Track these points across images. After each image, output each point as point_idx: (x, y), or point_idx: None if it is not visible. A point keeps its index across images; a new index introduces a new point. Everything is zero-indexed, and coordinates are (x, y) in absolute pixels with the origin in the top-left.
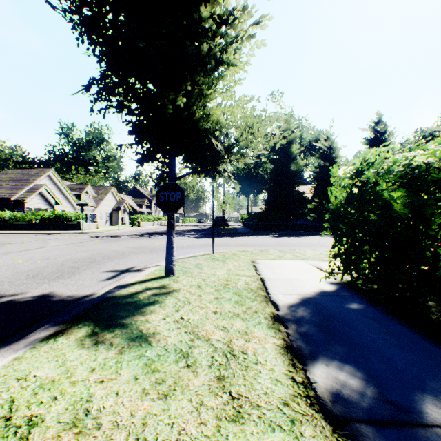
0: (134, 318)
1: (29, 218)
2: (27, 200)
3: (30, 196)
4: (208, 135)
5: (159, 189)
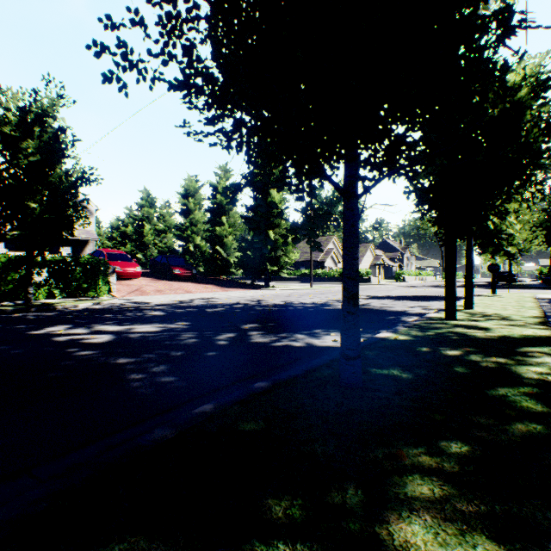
0: (493, 296)
1: (334, 274)
2: (326, 261)
3: (327, 258)
4: (509, 245)
5: (488, 265)
